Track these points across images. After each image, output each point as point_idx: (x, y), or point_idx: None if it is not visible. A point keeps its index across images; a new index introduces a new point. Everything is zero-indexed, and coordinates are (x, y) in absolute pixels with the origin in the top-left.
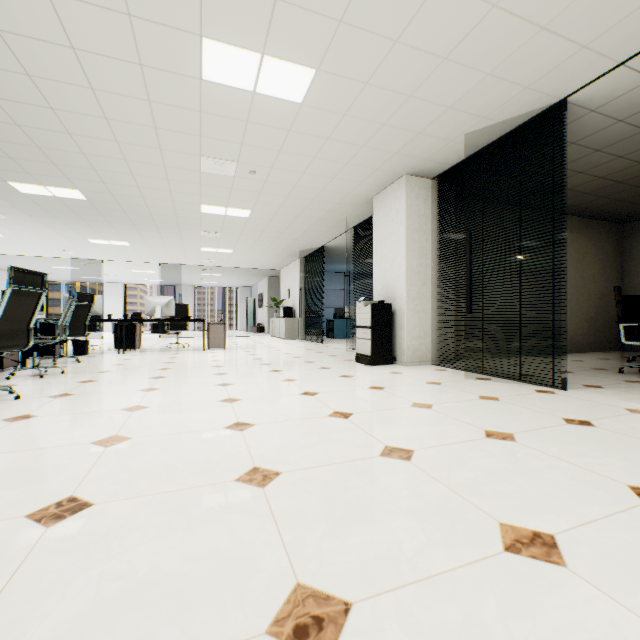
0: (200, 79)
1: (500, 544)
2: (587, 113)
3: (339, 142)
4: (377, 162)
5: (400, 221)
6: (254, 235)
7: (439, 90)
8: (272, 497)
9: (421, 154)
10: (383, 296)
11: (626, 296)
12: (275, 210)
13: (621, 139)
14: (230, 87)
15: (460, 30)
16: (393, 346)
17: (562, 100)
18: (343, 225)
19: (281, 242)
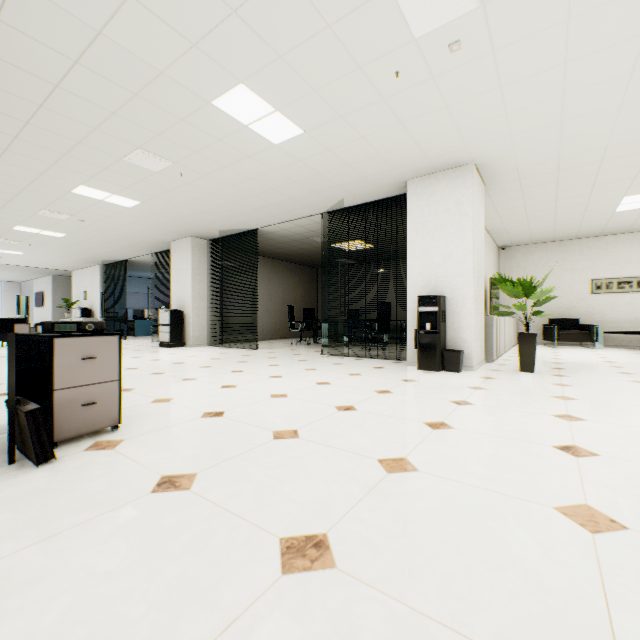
0: (70, 191)
1: (199, 367)
2: (270, 233)
3: (150, 221)
4: (174, 230)
5: (189, 262)
6: (59, 246)
7: (203, 217)
8: (140, 369)
9: (199, 231)
10: (178, 306)
11: (307, 309)
12: (91, 237)
13: (289, 241)
14: (88, 196)
15: (208, 208)
16: (184, 336)
17: (257, 229)
18: (148, 250)
19: (85, 253)
